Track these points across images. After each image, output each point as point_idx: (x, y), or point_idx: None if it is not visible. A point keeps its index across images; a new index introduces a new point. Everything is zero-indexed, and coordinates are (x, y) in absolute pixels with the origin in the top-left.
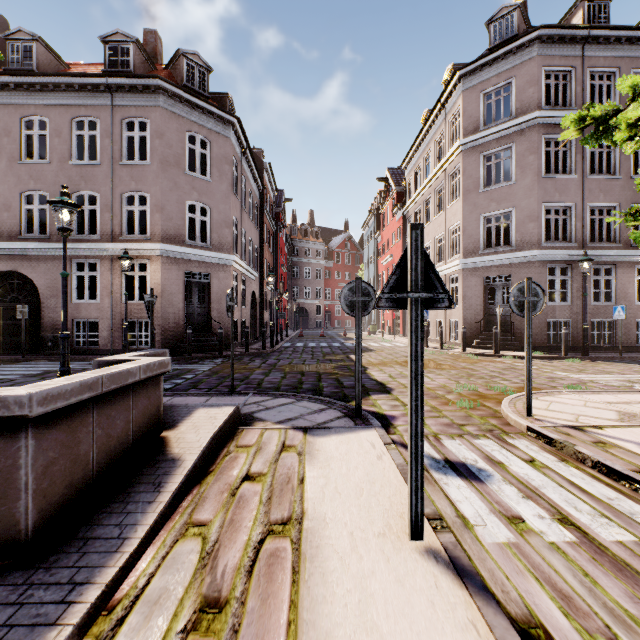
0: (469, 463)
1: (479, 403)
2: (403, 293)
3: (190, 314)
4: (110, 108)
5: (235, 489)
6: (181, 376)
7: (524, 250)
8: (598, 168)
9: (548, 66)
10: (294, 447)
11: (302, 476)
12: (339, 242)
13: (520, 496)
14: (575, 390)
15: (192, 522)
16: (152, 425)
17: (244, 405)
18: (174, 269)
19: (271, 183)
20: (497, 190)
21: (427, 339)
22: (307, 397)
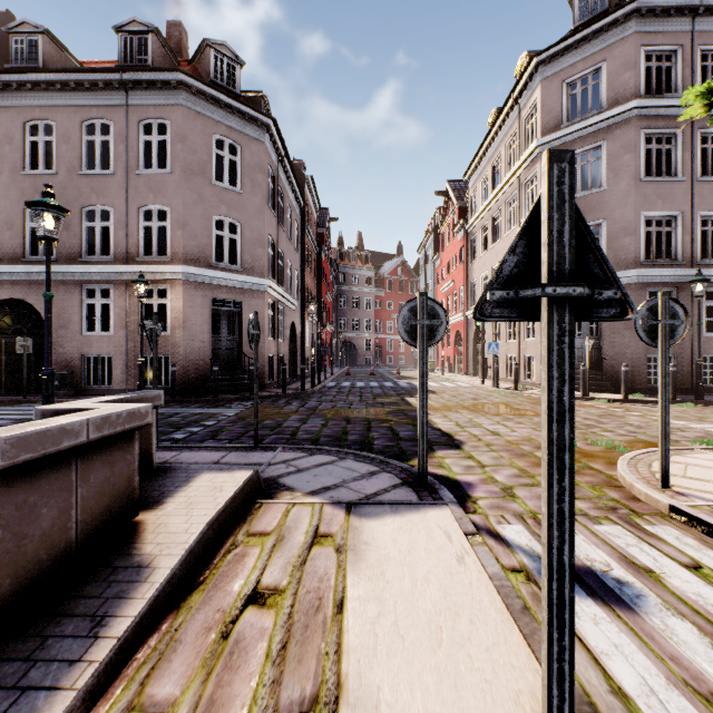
0: (599, 569)
1: (585, 465)
2: (534, 287)
3: (218, 348)
4: (125, 108)
5: (230, 623)
6: (200, 423)
7: (618, 270)
8: (704, 173)
9: (648, 45)
10: (331, 537)
11: (341, 596)
12: (391, 268)
13: (708, 644)
14: (711, 447)
15: (140, 705)
16: (118, 506)
17: (269, 465)
18: (199, 295)
19: (314, 199)
20: (584, 198)
21: (497, 378)
22: (353, 454)
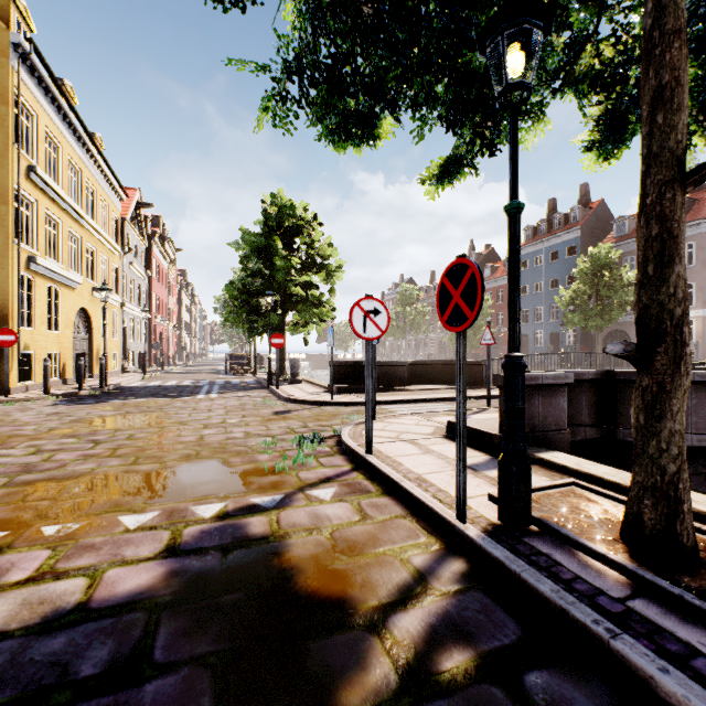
0: None
1: None
2: None
3: None
4: None
5: None
6: None
7: None
8: None
9: None
10: None
11: None
12: None
13: None
14: None
15: None
16: None
17: None
18: None
19: None
20: None
21: None
22: None
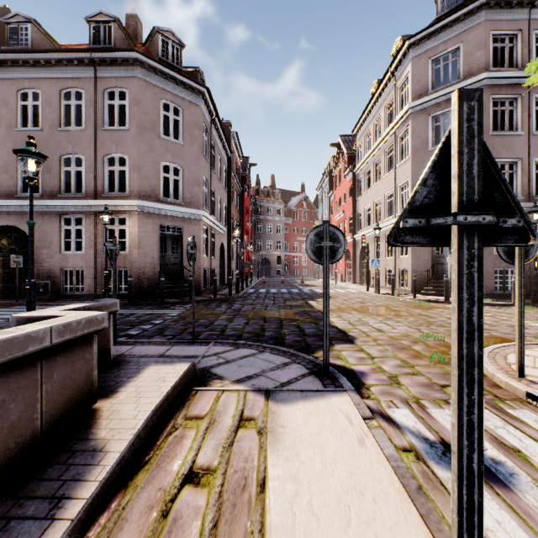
0: None
1: None
2: (445, 216)
3: (164, 263)
4: (94, 80)
5: (170, 501)
6: (150, 321)
7: None
8: (537, 129)
9: (495, 30)
10: (254, 420)
11: (263, 476)
12: (296, 202)
13: None
14: None
15: None
16: (78, 397)
17: (203, 357)
18: (150, 223)
19: (238, 150)
20: None
21: (379, 286)
22: (269, 348)
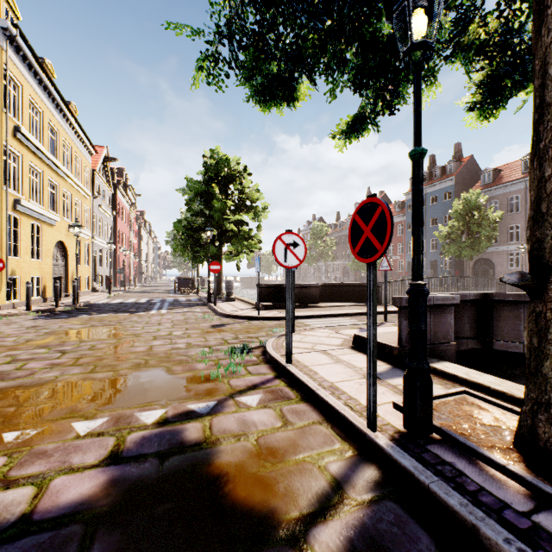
0: None
1: None
2: None
3: None
4: (524, 189)
5: None
6: None
7: None
8: None
9: None
10: None
11: None
12: None
13: None
14: None
15: None
16: None
17: None
18: None
19: None
20: None
21: None
22: None
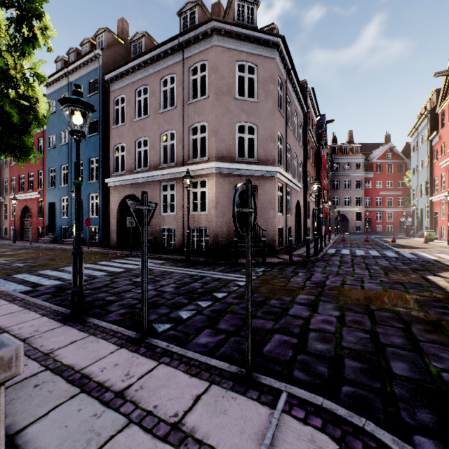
0: None
1: None
2: None
3: None
4: (182, 62)
5: None
6: (212, 293)
7: None
8: None
9: None
10: None
11: None
12: (379, 154)
13: None
14: None
15: None
16: None
17: None
18: (226, 183)
19: (314, 107)
20: None
21: None
22: None
